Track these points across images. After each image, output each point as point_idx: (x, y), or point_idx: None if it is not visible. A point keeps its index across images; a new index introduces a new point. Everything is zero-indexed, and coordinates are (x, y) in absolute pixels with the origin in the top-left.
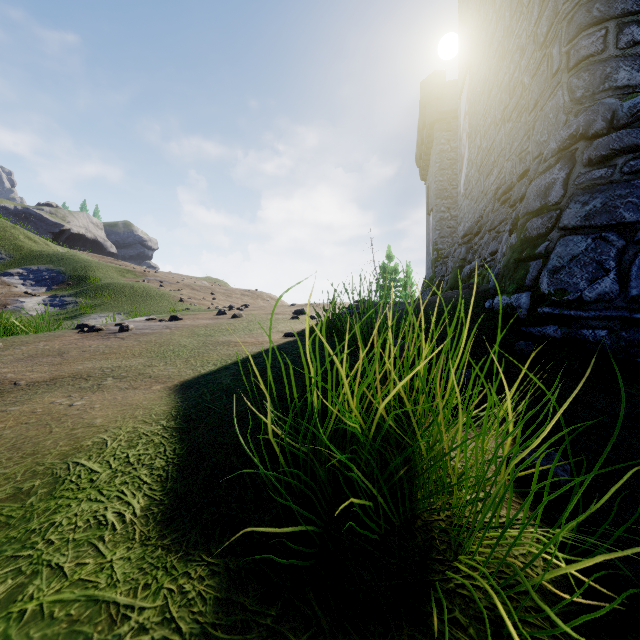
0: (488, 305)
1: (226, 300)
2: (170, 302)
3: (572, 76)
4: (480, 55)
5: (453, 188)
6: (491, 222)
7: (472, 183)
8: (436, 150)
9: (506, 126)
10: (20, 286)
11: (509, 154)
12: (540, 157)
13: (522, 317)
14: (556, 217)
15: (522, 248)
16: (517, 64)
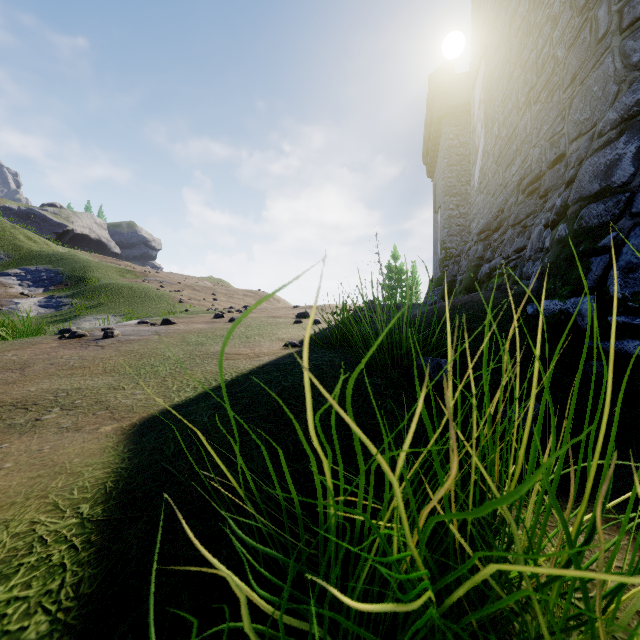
0: (531, 311)
1: (228, 301)
2: (169, 303)
3: (626, 38)
4: (498, 37)
5: (462, 185)
6: (515, 216)
7: (488, 176)
8: (444, 145)
9: (532, 109)
10: (17, 287)
11: (536, 140)
12: (591, 133)
13: (585, 327)
14: (625, 201)
15: (577, 241)
16: (547, 37)
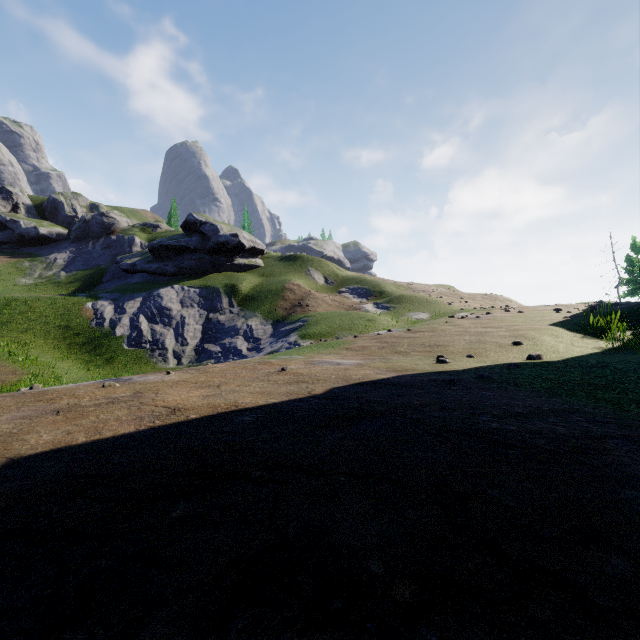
0: None
1: (474, 303)
2: (444, 305)
3: None
4: None
5: None
6: None
7: None
8: None
9: None
10: (353, 298)
11: None
12: None
13: None
14: None
15: None
16: None
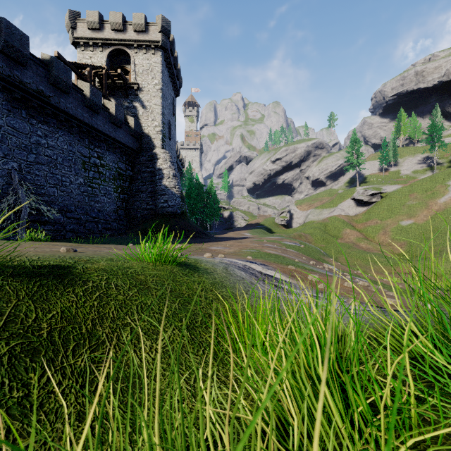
0: None
1: None
2: None
3: None
4: None
5: None
6: None
7: None
8: None
9: None
10: None
11: None
12: None
13: None
14: None
15: None
16: None
